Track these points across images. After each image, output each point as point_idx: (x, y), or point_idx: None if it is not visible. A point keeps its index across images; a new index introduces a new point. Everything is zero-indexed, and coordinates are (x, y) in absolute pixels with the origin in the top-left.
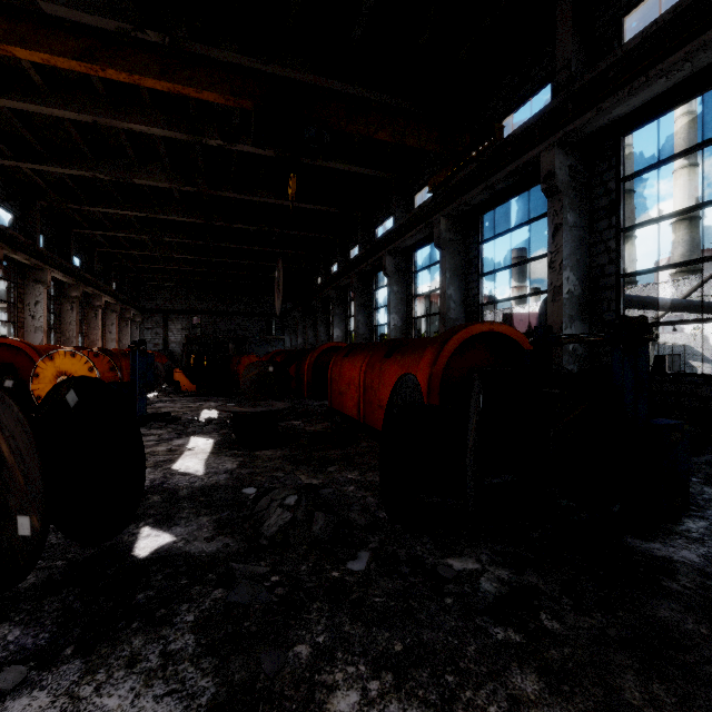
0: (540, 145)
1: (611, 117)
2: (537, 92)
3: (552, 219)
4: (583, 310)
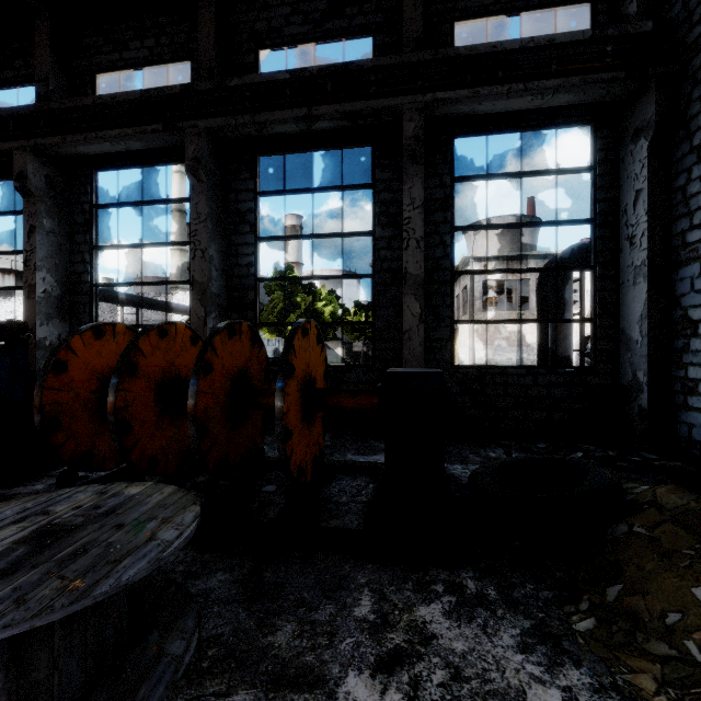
0: (13, 141)
1: (78, 151)
2: (25, 85)
3: (28, 219)
4: (63, 310)
